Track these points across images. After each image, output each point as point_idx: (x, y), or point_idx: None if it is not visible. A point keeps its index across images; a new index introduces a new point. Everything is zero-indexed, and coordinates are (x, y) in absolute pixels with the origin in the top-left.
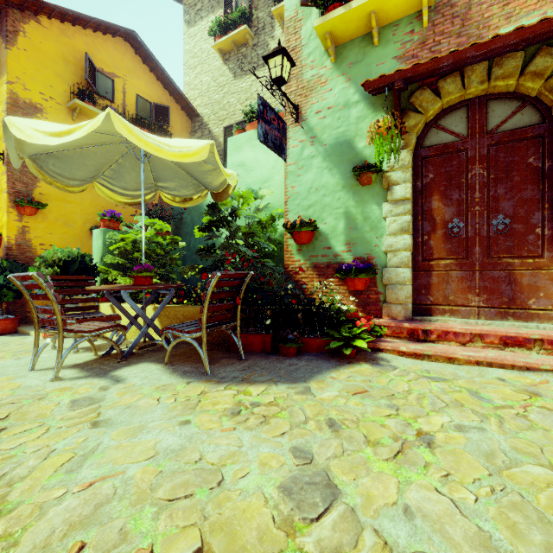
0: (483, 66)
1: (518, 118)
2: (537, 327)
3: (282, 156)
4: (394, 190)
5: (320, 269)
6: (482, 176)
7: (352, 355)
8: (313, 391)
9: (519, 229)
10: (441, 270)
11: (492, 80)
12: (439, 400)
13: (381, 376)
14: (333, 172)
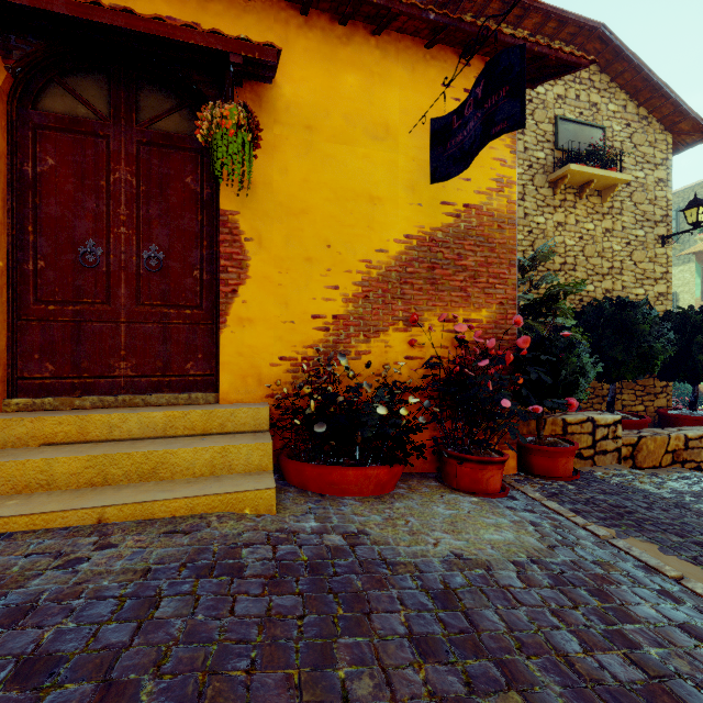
0: None
1: None
2: None
3: None
4: None
5: None
6: None
7: None
8: None
9: None
10: None
11: None
12: None
13: None
14: None
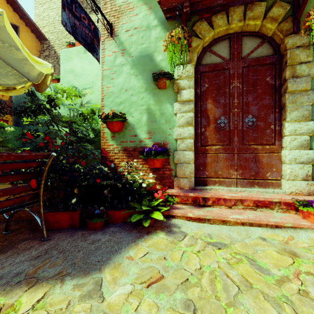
0: (241, 9)
1: (260, 50)
2: (273, 192)
3: (93, 54)
4: (182, 93)
5: (129, 151)
6: (239, 88)
7: (151, 224)
8: (103, 289)
9: (261, 125)
10: (213, 152)
11: (246, 20)
12: (229, 280)
13: (174, 248)
14: (139, 77)
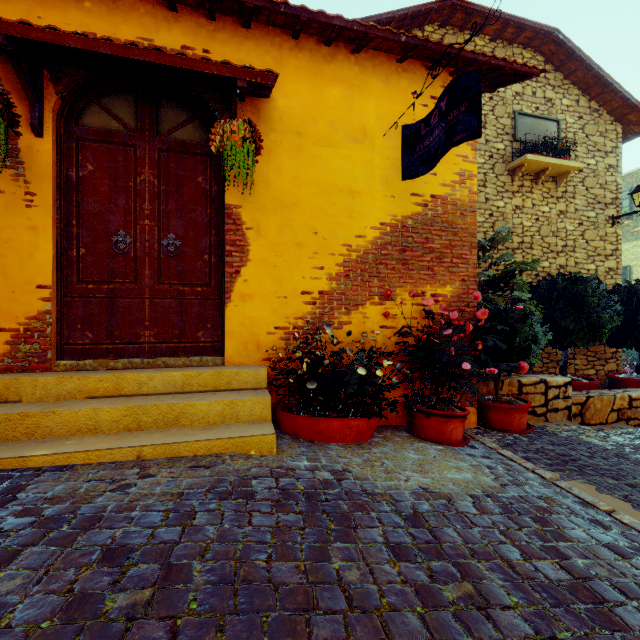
0: None
1: None
2: None
3: None
4: None
5: None
6: None
7: None
8: None
9: None
10: None
11: None
12: None
13: None
14: None
